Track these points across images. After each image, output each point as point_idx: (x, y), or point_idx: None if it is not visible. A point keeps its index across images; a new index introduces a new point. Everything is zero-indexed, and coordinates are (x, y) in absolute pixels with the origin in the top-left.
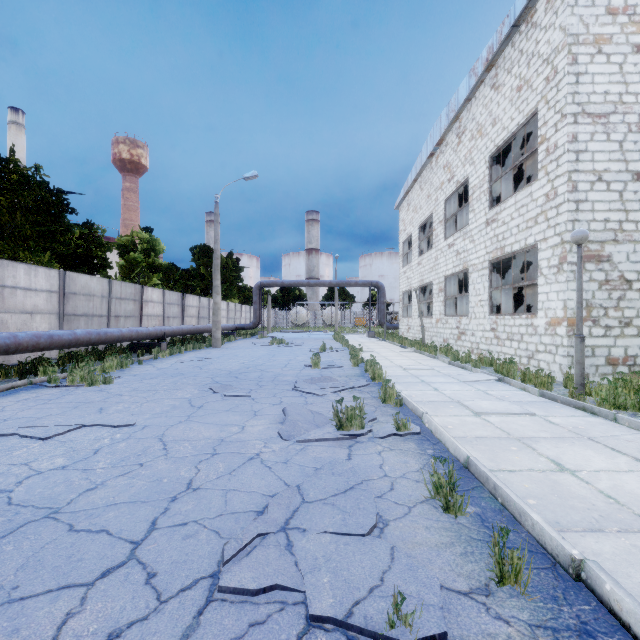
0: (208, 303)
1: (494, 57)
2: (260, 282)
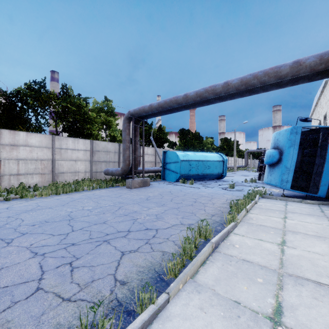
0: (228, 158)
1: (322, 91)
2: (247, 151)
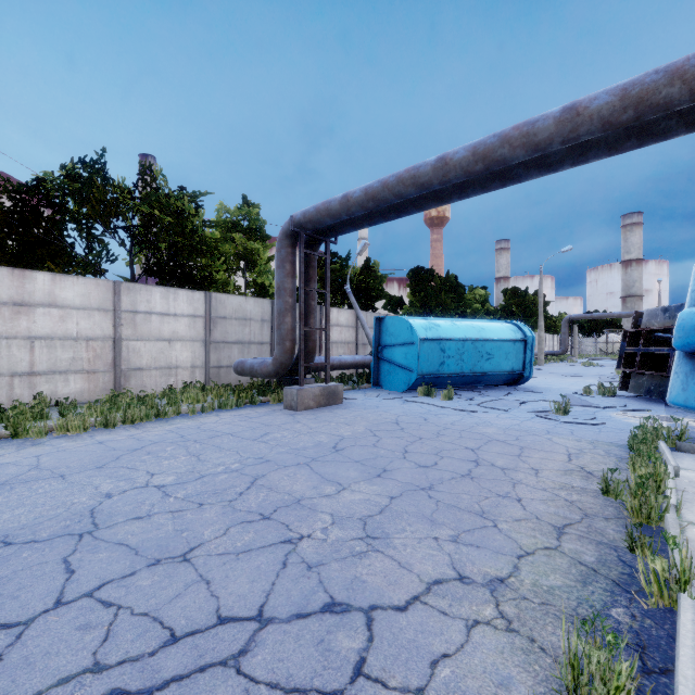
0: None
1: None
2: (568, 316)
